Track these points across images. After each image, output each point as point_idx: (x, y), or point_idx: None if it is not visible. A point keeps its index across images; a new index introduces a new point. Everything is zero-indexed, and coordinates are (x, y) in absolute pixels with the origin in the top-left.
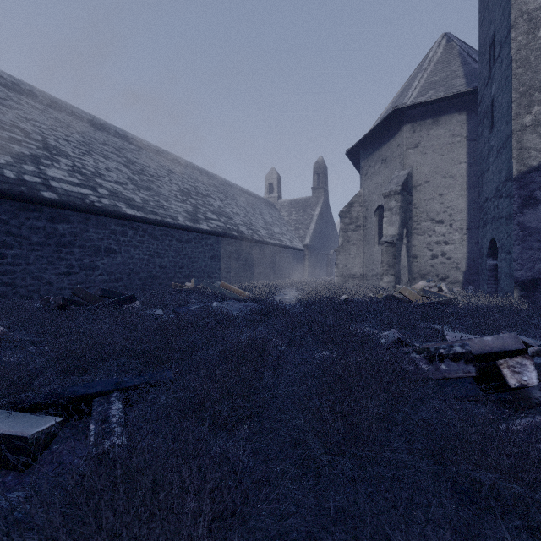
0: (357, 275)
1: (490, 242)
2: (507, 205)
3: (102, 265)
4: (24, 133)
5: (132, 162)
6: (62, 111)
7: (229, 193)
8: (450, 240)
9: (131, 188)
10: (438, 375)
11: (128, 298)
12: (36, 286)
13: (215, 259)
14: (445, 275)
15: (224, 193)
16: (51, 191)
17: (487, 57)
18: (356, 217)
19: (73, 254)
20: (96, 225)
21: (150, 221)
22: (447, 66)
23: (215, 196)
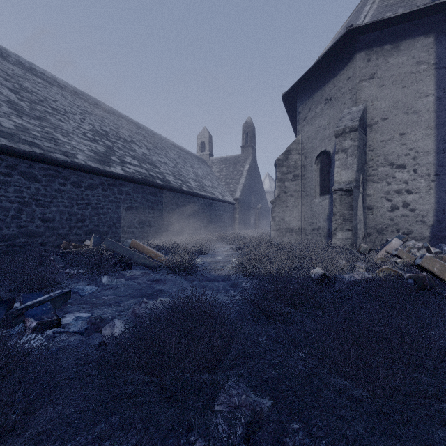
0: (294, 230)
1: None
2: None
3: None
4: None
5: (27, 90)
6: None
7: (159, 145)
8: (413, 188)
9: (4, 110)
10: None
11: None
12: None
13: (133, 210)
14: (407, 230)
15: (153, 144)
16: None
17: None
18: (294, 166)
19: None
20: None
21: (21, 154)
22: None
23: (142, 144)
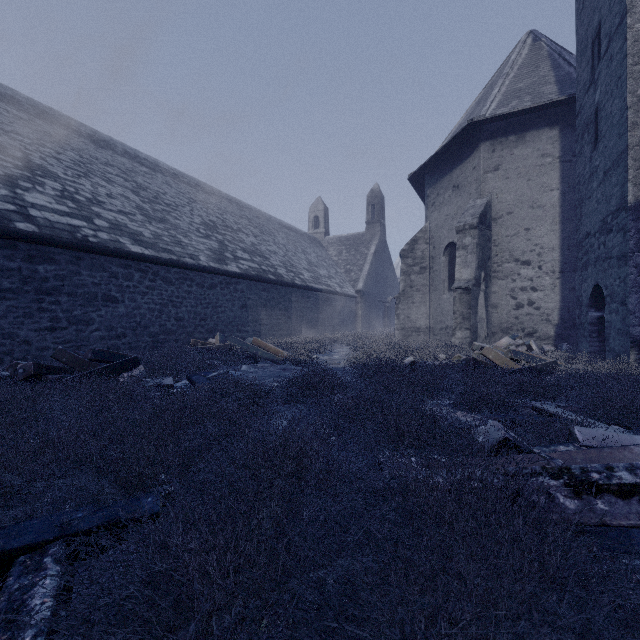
0: (422, 329)
1: (593, 288)
2: (620, 242)
3: (99, 318)
4: None
5: (143, 188)
6: (54, 123)
7: (265, 228)
8: (538, 286)
9: (139, 219)
10: (591, 519)
11: (129, 362)
12: (8, 347)
13: (247, 308)
14: (532, 329)
15: (259, 228)
16: (30, 222)
17: (588, 55)
18: (421, 257)
19: (60, 304)
20: (91, 266)
21: (163, 262)
22: (534, 70)
23: (248, 231)
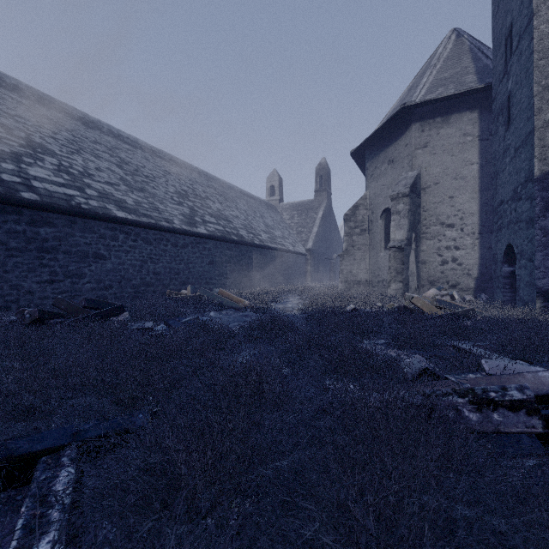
0: (362, 282)
1: (506, 247)
2: (528, 208)
3: (90, 272)
4: (5, 130)
5: (125, 162)
6: (50, 107)
7: (229, 196)
8: (461, 245)
9: (123, 189)
10: (489, 428)
11: (116, 309)
12: (15, 296)
13: (214, 264)
14: (455, 281)
15: (223, 196)
16: (33, 192)
17: (502, 50)
18: (361, 221)
19: (57, 261)
20: (83, 228)
21: (143, 225)
22: (457, 62)
23: (214, 198)
